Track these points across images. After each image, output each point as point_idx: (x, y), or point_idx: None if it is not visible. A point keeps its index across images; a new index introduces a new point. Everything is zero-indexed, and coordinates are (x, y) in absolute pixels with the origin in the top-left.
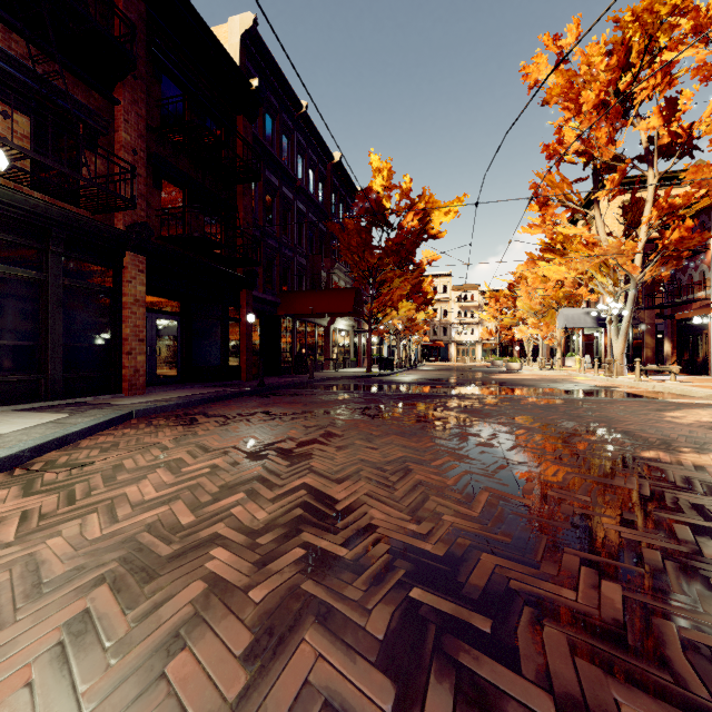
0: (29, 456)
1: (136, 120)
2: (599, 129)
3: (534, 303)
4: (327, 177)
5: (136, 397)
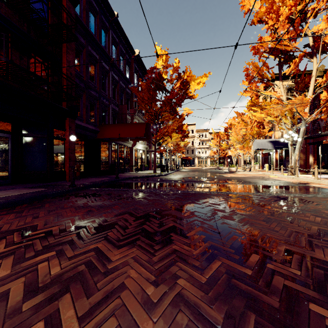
0: None
1: None
2: (284, 36)
3: (239, 137)
4: (131, 63)
5: None
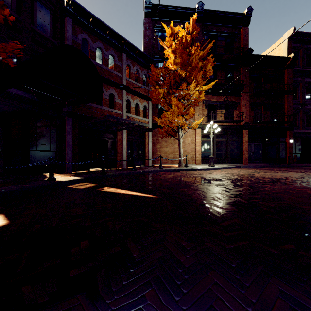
0: (222, 168)
1: (246, 97)
2: None
3: None
4: None
5: (245, 164)
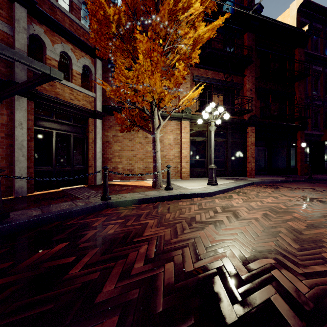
0: (233, 189)
1: (251, 78)
2: None
3: None
4: None
5: (252, 178)
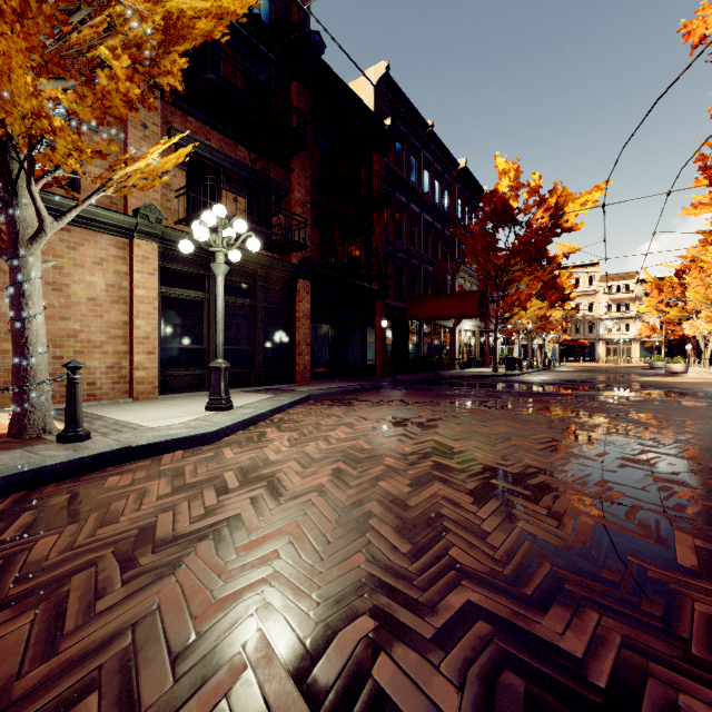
0: (269, 415)
1: (304, 181)
2: None
3: (711, 291)
4: (452, 184)
5: (306, 386)
